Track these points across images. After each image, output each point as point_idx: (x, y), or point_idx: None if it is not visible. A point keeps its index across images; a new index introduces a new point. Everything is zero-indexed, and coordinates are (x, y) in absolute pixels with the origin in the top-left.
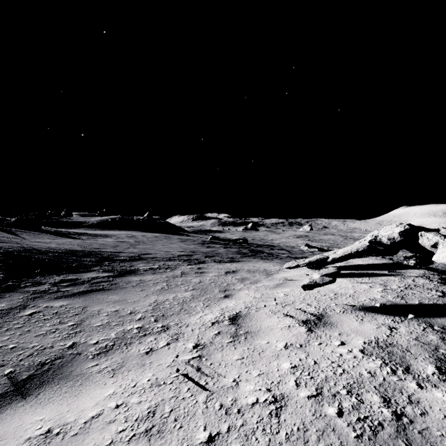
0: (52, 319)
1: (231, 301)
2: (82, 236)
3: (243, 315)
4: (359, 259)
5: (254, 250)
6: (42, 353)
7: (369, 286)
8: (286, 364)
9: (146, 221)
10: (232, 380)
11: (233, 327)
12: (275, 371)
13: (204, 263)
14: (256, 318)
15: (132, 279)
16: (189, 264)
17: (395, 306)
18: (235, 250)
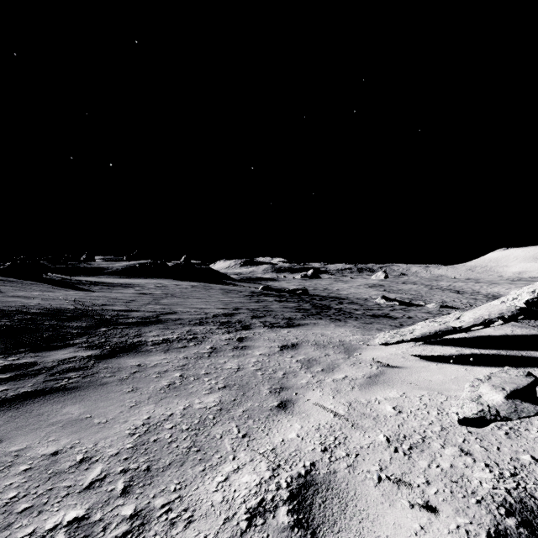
0: None
1: (292, 421)
2: (94, 286)
3: (322, 482)
4: None
5: (317, 305)
6: None
7: None
8: None
9: (183, 267)
10: None
11: None
12: None
13: (249, 328)
14: (354, 500)
15: (125, 364)
16: (227, 331)
17: None
18: (294, 305)
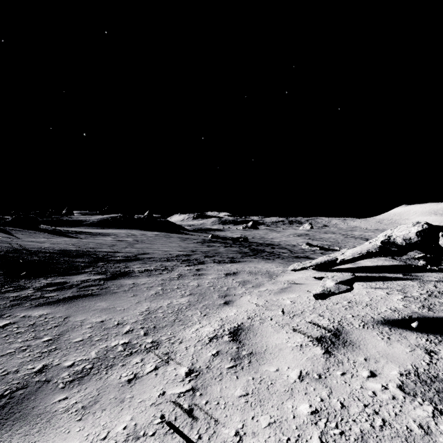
0: (26, 333)
1: (232, 309)
2: (80, 235)
3: (246, 328)
4: (366, 260)
5: (254, 249)
6: (3, 381)
7: (386, 292)
8: (303, 407)
9: (146, 220)
10: (234, 433)
11: (235, 344)
12: (291, 418)
13: (203, 263)
14: (260, 332)
15: (124, 283)
16: (188, 265)
17: (424, 320)
18: (236, 249)
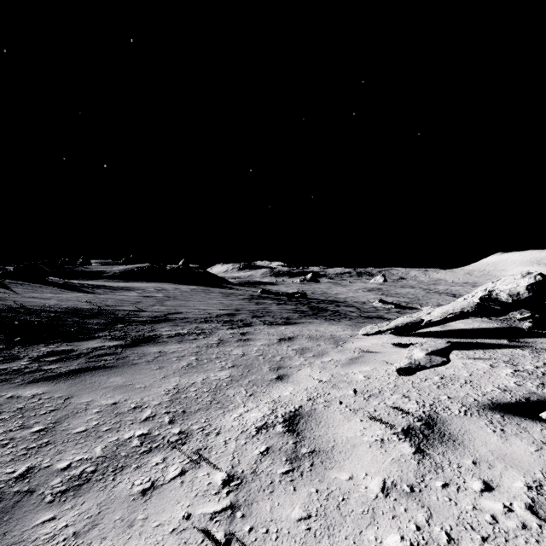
0: (11, 420)
1: (287, 386)
2: (98, 289)
3: (305, 414)
4: (458, 321)
5: (315, 307)
6: None
7: (489, 364)
8: (392, 540)
9: (181, 271)
10: None
11: (291, 438)
12: None
13: (250, 325)
14: (325, 420)
15: (148, 351)
16: (231, 327)
17: None
18: (292, 307)
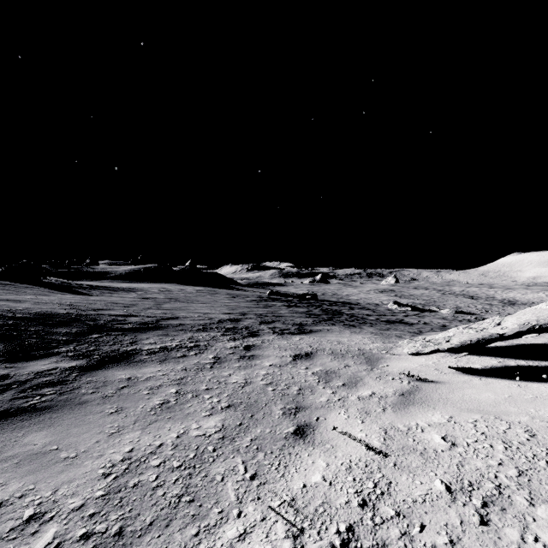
0: None
1: (314, 456)
2: (95, 290)
3: None
4: None
5: (328, 310)
6: None
7: None
8: None
9: (188, 272)
10: None
11: None
12: None
13: (257, 335)
14: None
15: (113, 377)
16: (233, 338)
17: None
18: (303, 310)
